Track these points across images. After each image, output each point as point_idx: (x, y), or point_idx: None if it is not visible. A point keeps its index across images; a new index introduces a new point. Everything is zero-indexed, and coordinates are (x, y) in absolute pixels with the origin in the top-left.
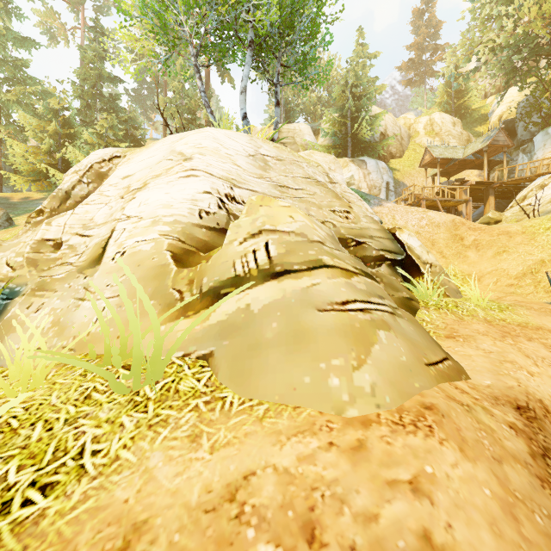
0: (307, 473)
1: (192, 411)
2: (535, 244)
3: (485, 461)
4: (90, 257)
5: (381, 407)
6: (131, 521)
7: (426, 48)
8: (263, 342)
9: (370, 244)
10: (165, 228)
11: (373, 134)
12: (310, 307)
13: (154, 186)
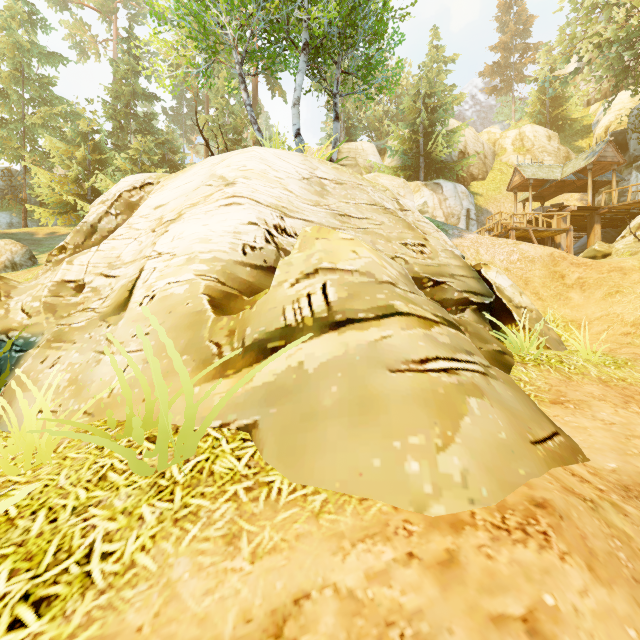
0: (380, 600)
1: (229, 502)
2: None
3: (624, 585)
4: (115, 302)
5: (476, 503)
6: None
7: (514, 48)
8: (320, 411)
9: (451, 284)
10: (202, 267)
11: (450, 152)
12: (379, 367)
13: (190, 217)
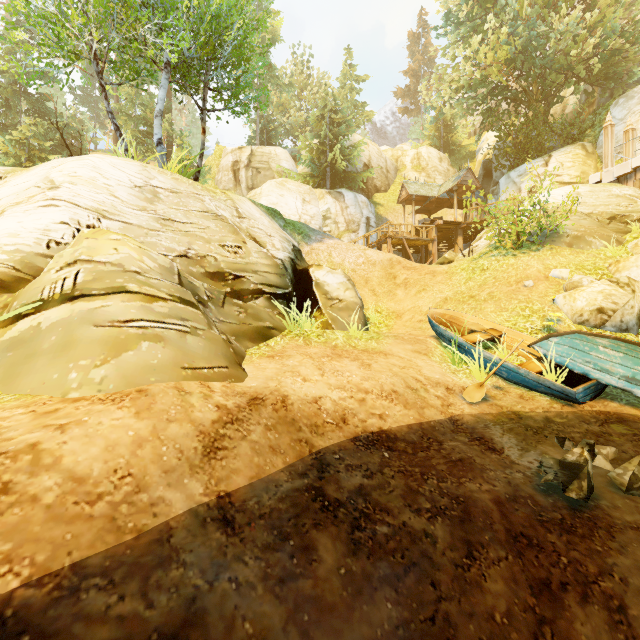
0: None
1: None
2: (449, 283)
3: (154, 420)
4: None
5: (102, 392)
6: None
7: (422, 76)
8: (39, 351)
9: (250, 278)
10: (3, 257)
11: (352, 165)
12: (88, 324)
13: (10, 214)
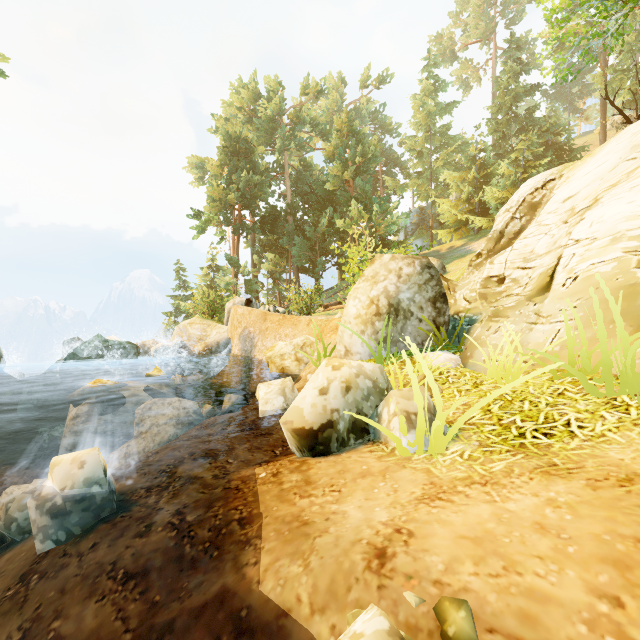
0: None
1: None
2: None
3: None
4: (537, 286)
5: None
6: (630, 470)
7: None
8: None
9: None
10: (631, 244)
11: None
12: None
13: (609, 199)
